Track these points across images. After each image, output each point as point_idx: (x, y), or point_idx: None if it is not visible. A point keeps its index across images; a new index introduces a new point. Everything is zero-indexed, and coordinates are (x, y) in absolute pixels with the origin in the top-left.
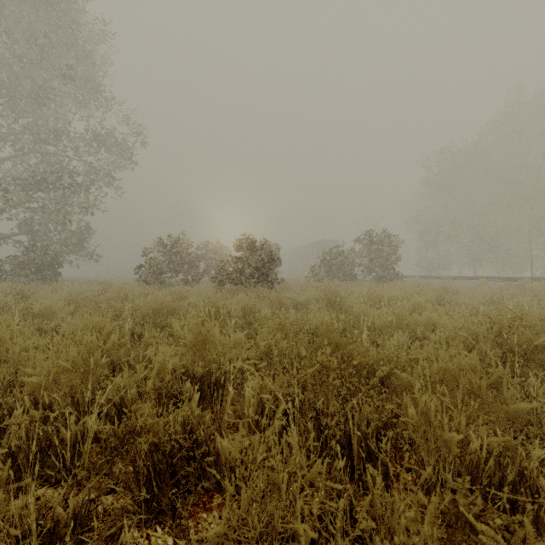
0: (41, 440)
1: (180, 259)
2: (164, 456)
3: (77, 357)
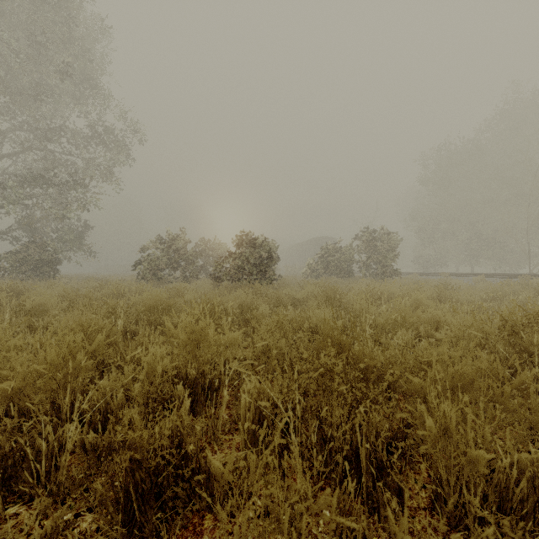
0: (14, 452)
1: (177, 255)
2: (148, 475)
3: (56, 359)
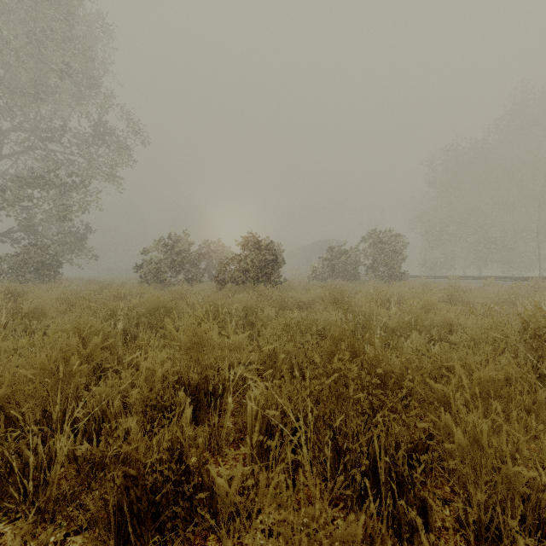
0: None
1: (180, 258)
2: (145, 492)
3: (47, 363)
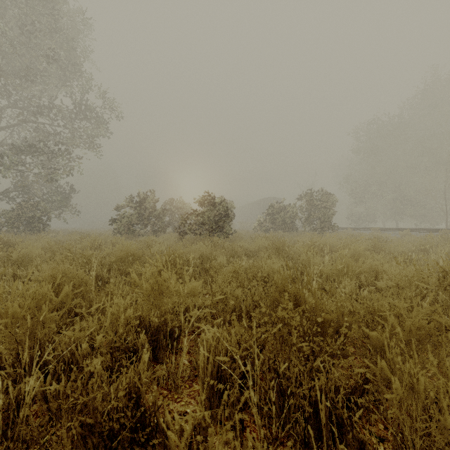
0: None
1: (148, 213)
2: (102, 439)
3: (19, 312)
